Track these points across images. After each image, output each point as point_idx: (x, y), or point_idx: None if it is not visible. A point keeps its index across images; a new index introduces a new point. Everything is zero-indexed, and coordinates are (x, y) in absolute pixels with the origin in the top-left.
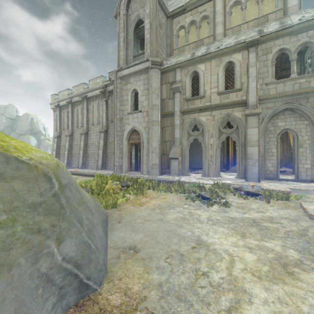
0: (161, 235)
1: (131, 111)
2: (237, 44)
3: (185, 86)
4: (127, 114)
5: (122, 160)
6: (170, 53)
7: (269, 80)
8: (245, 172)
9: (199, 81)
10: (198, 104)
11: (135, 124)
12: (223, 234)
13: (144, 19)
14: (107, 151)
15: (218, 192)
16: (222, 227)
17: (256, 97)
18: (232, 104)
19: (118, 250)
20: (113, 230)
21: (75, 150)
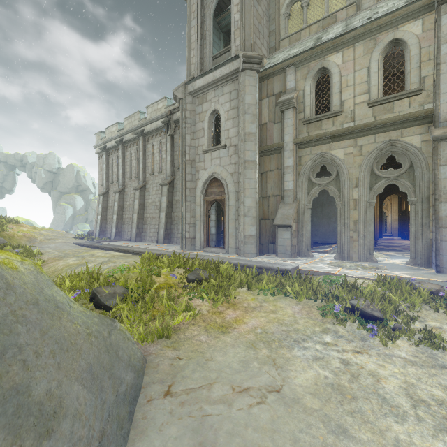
0: None
1: (208, 148)
2: (412, 2)
3: (303, 97)
4: (202, 153)
5: (195, 228)
6: (274, 47)
7: None
8: (429, 254)
9: (332, 85)
10: (328, 128)
11: (216, 168)
12: None
13: None
14: (173, 214)
15: (395, 301)
16: None
17: None
18: (400, 122)
19: None
20: (143, 436)
21: (128, 214)
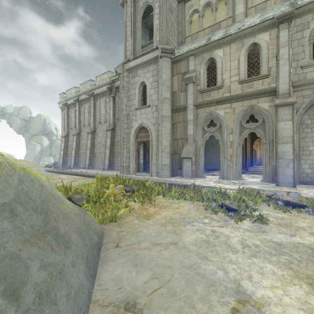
0: (177, 275)
1: (138, 106)
2: (263, 21)
3: (199, 75)
4: (134, 110)
5: (130, 160)
6: (181, 41)
7: (306, 62)
8: (273, 175)
9: (217, 69)
10: (215, 96)
11: (143, 120)
12: (277, 279)
13: (153, 4)
14: (114, 150)
15: (247, 200)
16: (269, 262)
17: (288, 84)
18: (257, 94)
19: (107, 311)
20: (106, 262)
21: (82, 150)
